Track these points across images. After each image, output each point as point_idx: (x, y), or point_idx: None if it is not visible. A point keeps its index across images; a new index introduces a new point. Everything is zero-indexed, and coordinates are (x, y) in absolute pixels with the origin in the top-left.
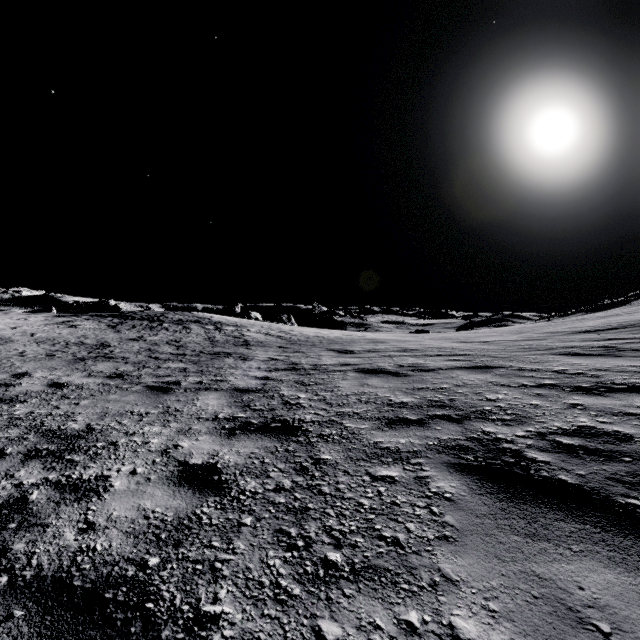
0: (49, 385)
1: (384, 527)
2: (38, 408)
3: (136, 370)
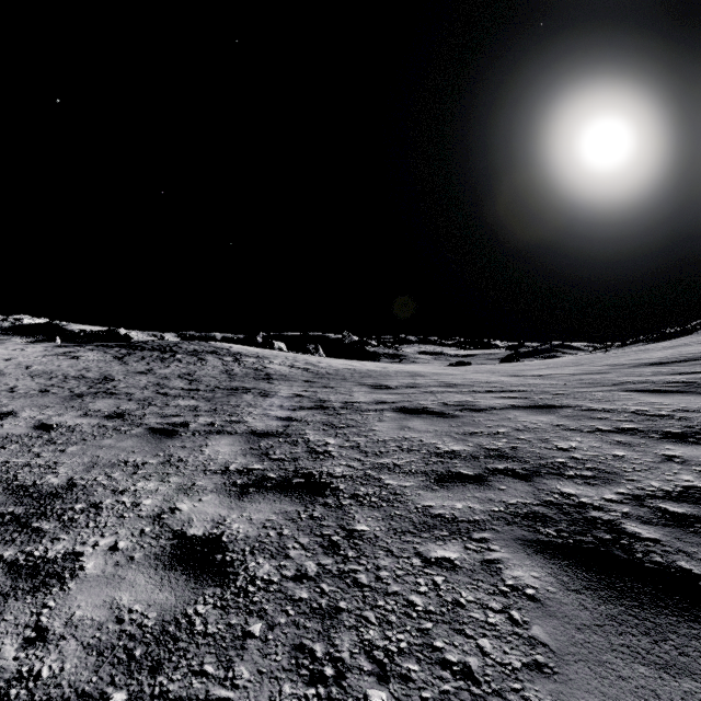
0: (35, 427)
1: (447, 645)
2: (16, 456)
3: (140, 408)
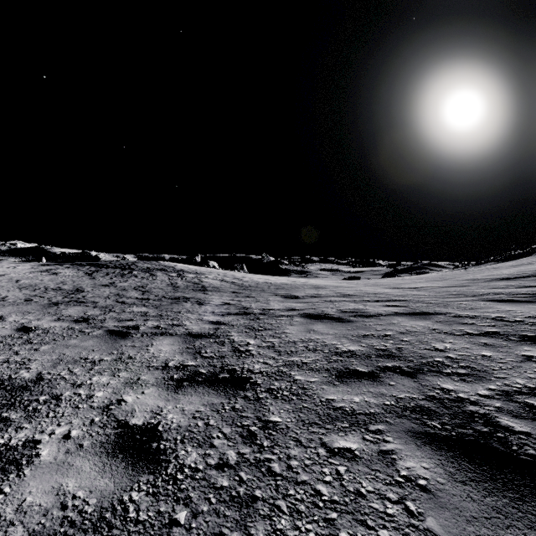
0: (18, 329)
1: (351, 535)
2: None
3: (102, 314)
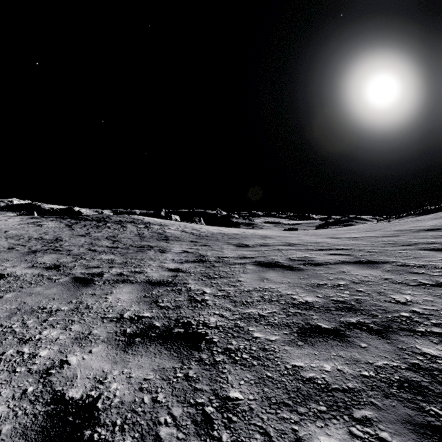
0: None
1: None
2: None
3: (73, 261)
